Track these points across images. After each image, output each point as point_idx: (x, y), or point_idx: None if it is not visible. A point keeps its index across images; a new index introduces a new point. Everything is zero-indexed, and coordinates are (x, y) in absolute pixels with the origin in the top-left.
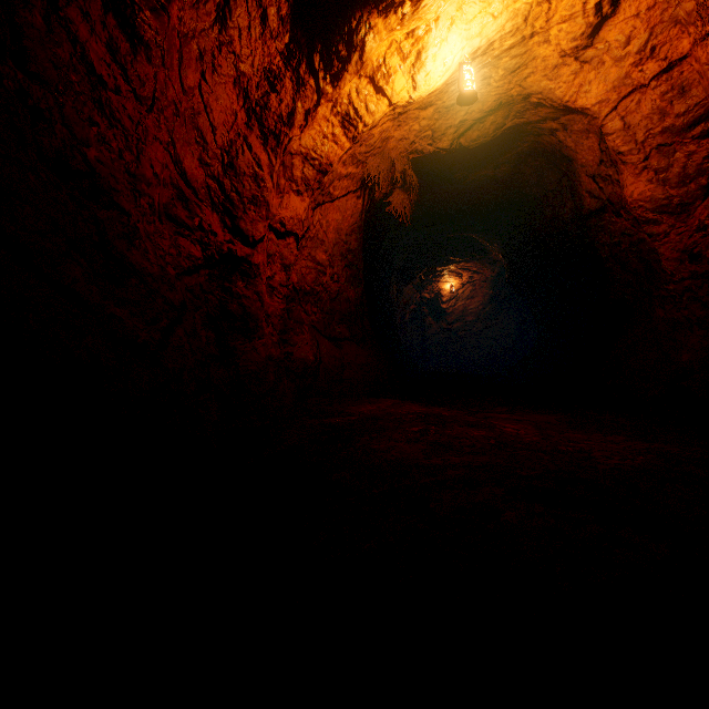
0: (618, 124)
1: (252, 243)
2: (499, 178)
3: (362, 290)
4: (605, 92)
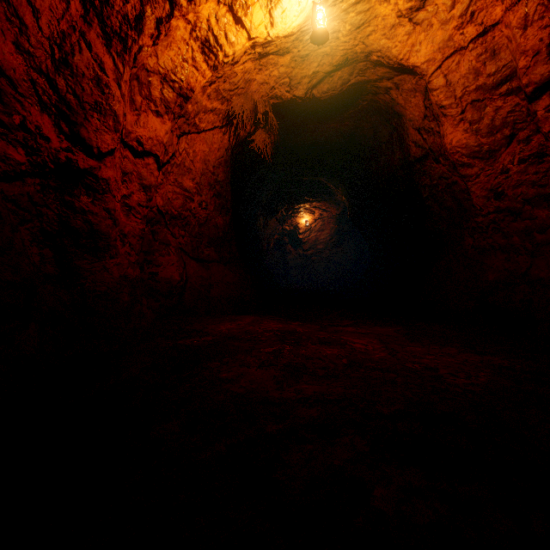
0: (442, 81)
1: (97, 154)
2: (343, 131)
3: (230, 218)
4: (432, 52)
